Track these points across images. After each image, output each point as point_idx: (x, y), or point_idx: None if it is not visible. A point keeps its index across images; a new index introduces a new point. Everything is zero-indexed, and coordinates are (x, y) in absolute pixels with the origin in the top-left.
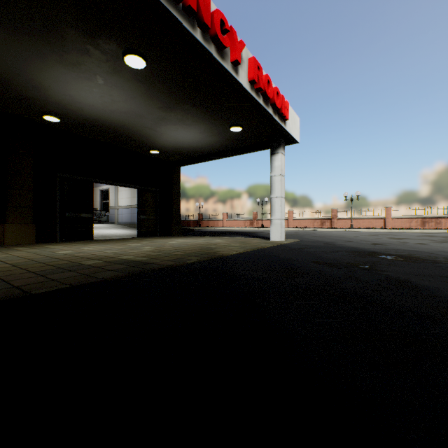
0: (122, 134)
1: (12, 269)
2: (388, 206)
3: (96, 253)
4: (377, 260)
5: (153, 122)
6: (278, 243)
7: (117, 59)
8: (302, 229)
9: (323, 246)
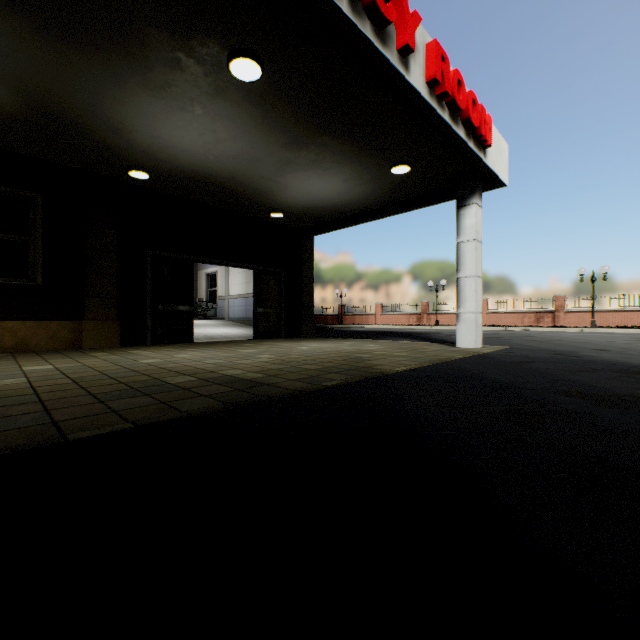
0: (232, 191)
1: (69, 388)
2: None
3: (192, 364)
4: None
5: (274, 168)
6: (474, 353)
7: (219, 71)
8: (503, 328)
9: (558, 359)
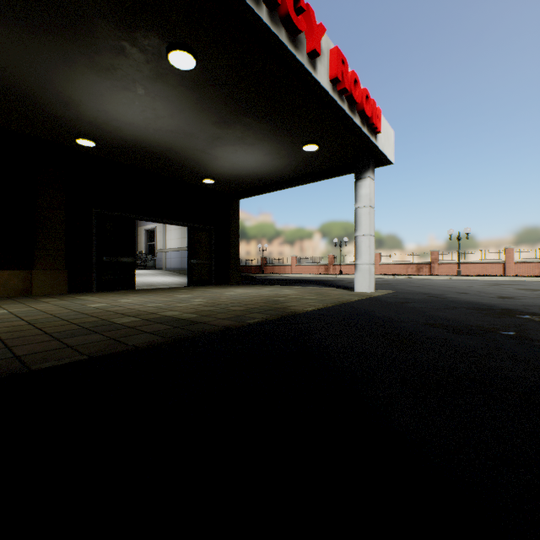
0: (169, 160)
1: (25, 329)
2: (509, 246)
3: (135, 307)
4: (522, 323)
5: (206, 142)
6: (368, 296)
7: (159, 59)
8: (392, 276)
9: (429, 300)
